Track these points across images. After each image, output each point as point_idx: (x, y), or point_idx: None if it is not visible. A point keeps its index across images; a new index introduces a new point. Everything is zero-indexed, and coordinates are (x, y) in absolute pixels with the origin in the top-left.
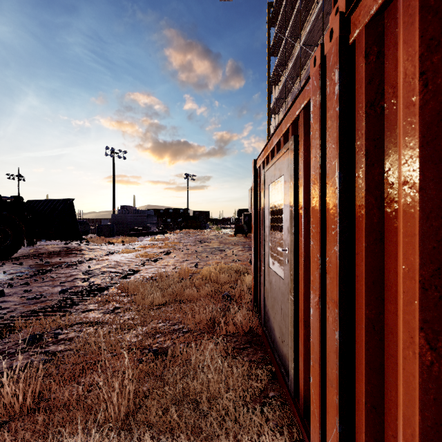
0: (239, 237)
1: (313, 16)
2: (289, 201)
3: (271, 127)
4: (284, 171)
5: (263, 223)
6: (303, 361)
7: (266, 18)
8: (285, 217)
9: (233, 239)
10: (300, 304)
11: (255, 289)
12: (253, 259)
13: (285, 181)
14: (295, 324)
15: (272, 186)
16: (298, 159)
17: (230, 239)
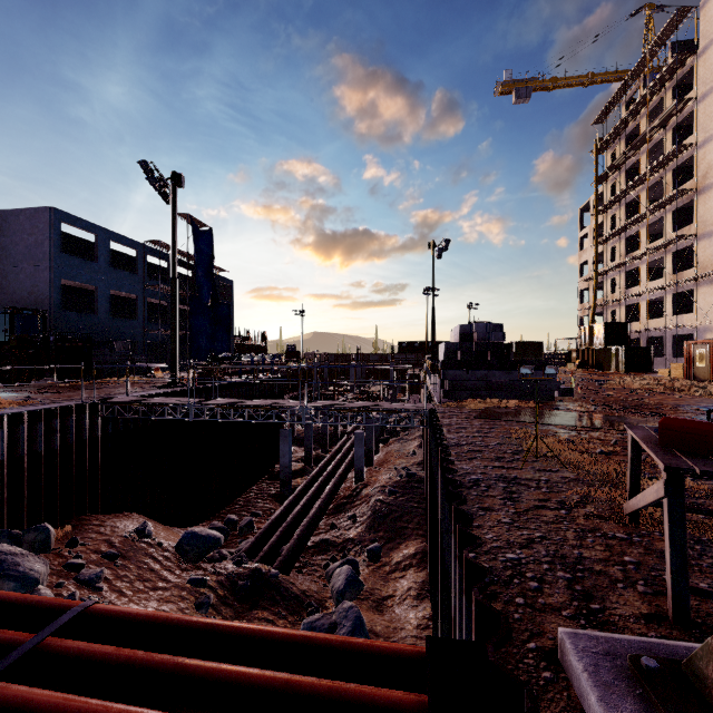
0: (581, 371)
1: (666, 197)
2: (707, 354)
3: (586, 253)
4: (705, 348)
5: (692, 357)
6: (712, 376)
7: (594, 153)
8: (705, 356)
9: (579, 372)
10: (711, 368)
11: (686, 375)
12: (685, 367)
13: (705, 350)
14: (709, 372)
15: (698, 350)
16: (710, 348)
17: (577, 373)
